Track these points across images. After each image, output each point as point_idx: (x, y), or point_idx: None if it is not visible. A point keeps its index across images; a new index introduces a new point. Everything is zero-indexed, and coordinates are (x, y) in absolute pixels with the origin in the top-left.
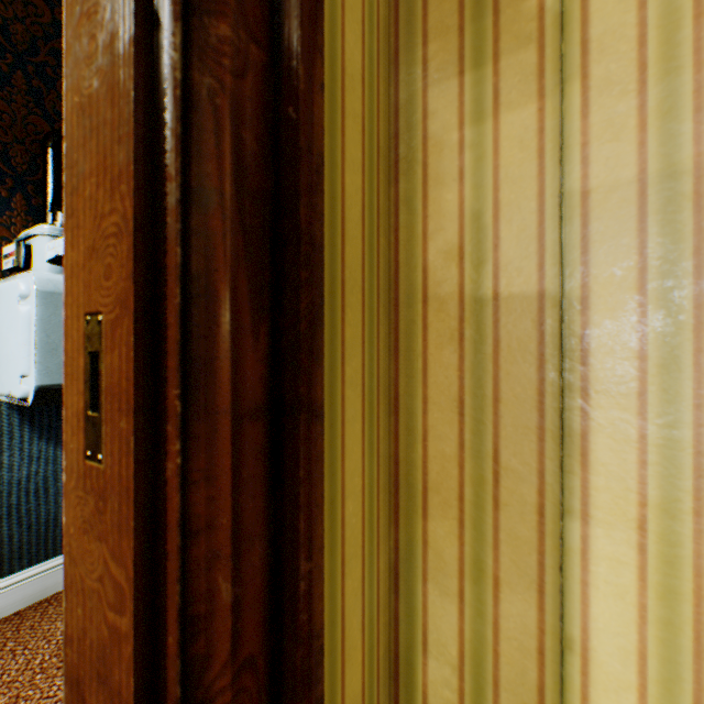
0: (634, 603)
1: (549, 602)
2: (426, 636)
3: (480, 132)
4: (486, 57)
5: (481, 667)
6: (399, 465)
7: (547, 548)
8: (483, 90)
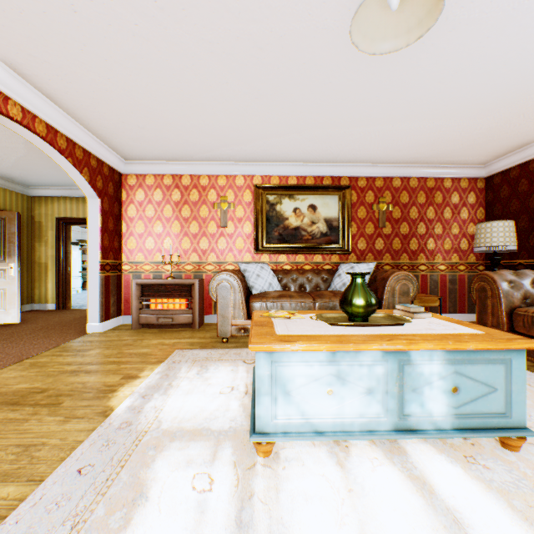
0: (52, 285)
1: (47, 287)
2: (36, 294)
3: (41, 248)
4: (42, 242)
5: (41, 294)
6: (34, 278)
7: (46, 283)
8: (42, 245)
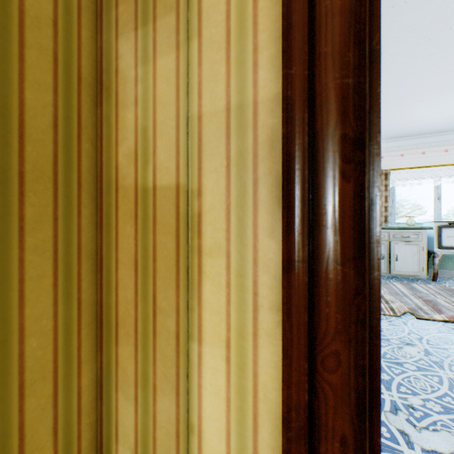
0: (224, 397)
1: (182, 400)
2: (118, 429)
3: (146, 71)
4: (150, 18)
5: (147, 448)
6: (103, 308)
7: (181, 362)
8: (148, 42)
